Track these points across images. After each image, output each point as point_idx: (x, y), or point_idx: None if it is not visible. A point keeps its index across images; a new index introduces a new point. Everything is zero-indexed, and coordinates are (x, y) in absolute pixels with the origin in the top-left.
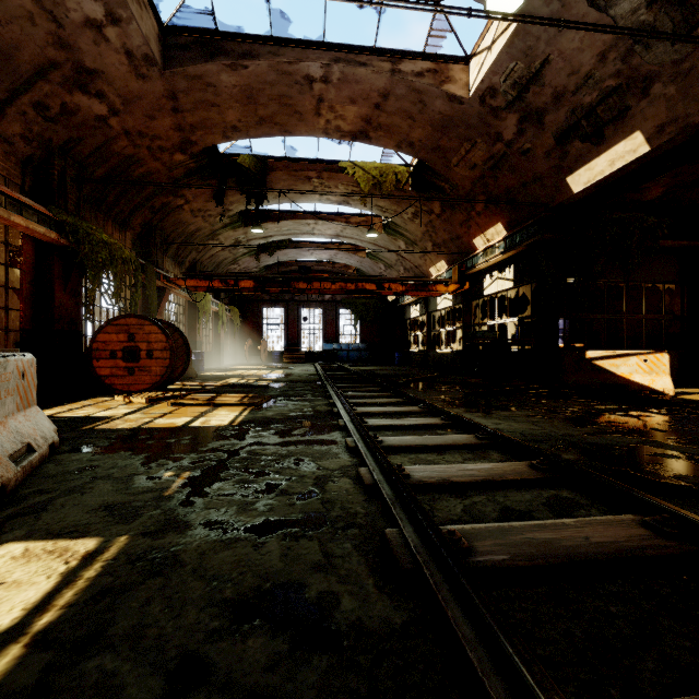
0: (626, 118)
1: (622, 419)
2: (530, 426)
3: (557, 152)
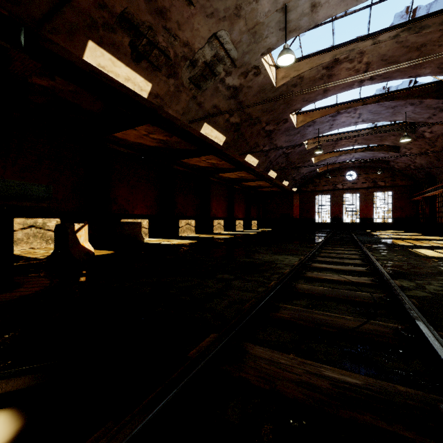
0: (155, 72)
1: (225, 253)
2: (276, 256)
3: (110, 18)
